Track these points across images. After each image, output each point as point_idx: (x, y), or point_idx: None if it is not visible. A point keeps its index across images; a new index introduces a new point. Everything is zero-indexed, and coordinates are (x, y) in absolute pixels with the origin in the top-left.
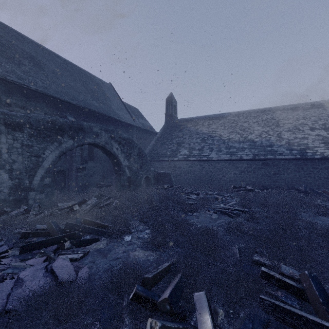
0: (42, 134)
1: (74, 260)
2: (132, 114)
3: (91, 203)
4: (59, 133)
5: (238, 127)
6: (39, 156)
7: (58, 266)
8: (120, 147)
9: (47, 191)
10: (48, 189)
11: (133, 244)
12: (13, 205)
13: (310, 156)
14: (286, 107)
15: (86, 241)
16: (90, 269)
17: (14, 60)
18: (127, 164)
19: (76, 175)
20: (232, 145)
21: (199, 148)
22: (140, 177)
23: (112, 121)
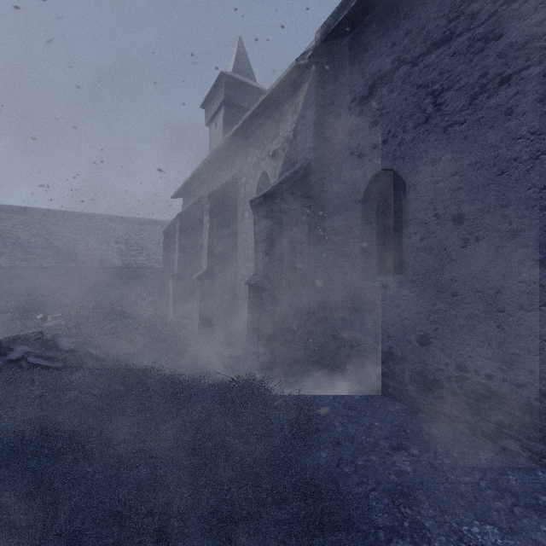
0: None
1: None
2: None
3: None
4: None
5: (44, 230)
6: None
7: None
8: None
9: None
10: None
11: None
12: None
13: (107, 266)
14: (103, 216)
15: None
16: None
17: None
18: None
19: None
20: (32, 250)
21: None
22: None
23: None
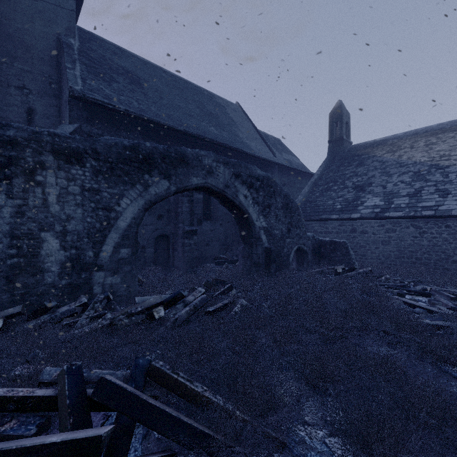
0: (116, 171)
1: None
2: (271, 146)
3: (192, 302)
4: (145, 169)
5: None
6: (111, 208)
7: None
8: (250, 193)
9: (124, 271)
10: (126, 267)
11: None
12: (67, 294)
13: None
14: None
15: None
16: None
17: (104, 77)
18: (264, 224)
19: (182, 243)
20: None
21: (409, 193)
22: (286, 248)
23: (239, 157)
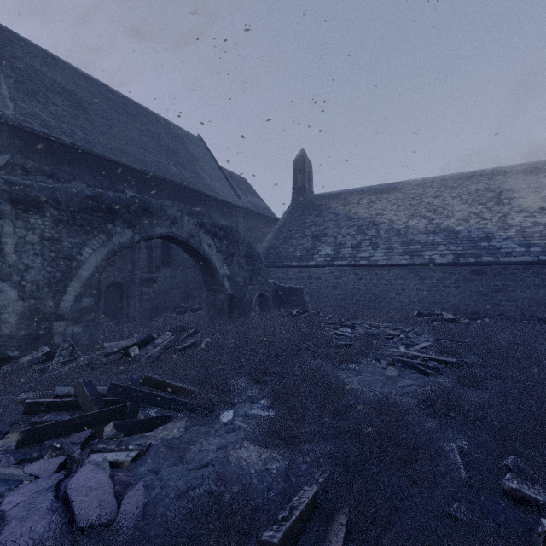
0: (77, 220)
1: (118, 465)
2: (236, 187)
3: (162, 343)
4: (108, 218)
5: (423, 207)
6: (73, 257)
7: (80, 487)
8: (214, 242)
9: (87, 320)
10: (88, 316)
11: (238, 431)
12: (25, 345)
13: None
14: (514, 168)
15: (145, 423)
16: (147, 490)
17: (37, 97)
18: (227, 272)
19: (140, 291)
20: (413, 238)
21: (352, 245)
22: (249, 294)
23: (202, 199)
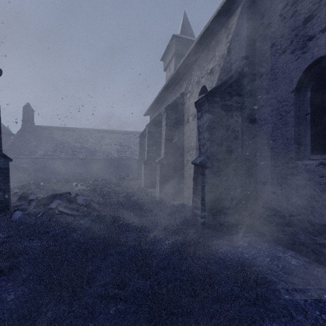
0: None
1: None
2: None
3: None
4: None
5: (81, 139)
6: None
7: None
8: None
9: None
10: None
11: None
12: None
13: (110, 157)
14: (109, 130)
15: None
16: None
17: None
18: None
19: None
20: (75, 150)
21: (53, 150)
22: None
23: None
